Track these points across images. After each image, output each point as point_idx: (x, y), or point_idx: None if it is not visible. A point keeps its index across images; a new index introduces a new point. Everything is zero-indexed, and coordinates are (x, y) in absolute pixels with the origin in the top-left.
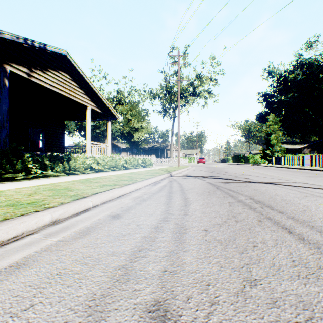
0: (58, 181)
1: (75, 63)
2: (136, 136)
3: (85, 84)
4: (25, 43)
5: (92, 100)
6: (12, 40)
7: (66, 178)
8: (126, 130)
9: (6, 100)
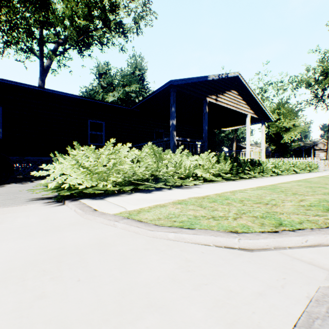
0: (282, 181)
1: (243, 80)
2: (285, 137)
3: (246, 95)
4: (218, 78)
5: (250, 108)
6: (212, 79)
7: (276, 179)
8: (272, 131)
9: (206, 122)
